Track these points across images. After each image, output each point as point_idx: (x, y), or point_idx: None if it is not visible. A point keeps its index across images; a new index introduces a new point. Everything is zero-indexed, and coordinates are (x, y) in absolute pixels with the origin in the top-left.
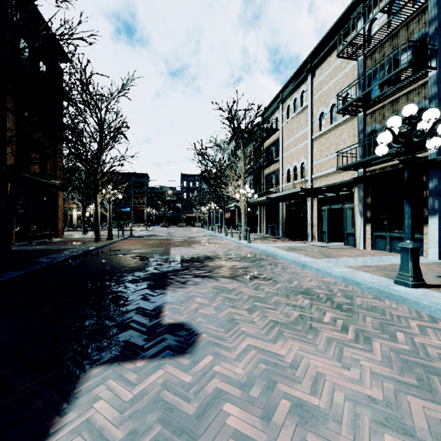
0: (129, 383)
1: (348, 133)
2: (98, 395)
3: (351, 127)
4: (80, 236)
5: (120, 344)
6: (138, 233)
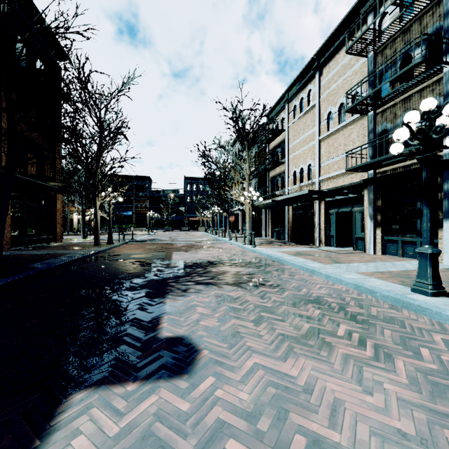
0: (117, 412)
1: (357, 133)
2: (78, 429)
3: (360, 127)
4: (80, 241)
5: (111, 363)
6: (139, 238)
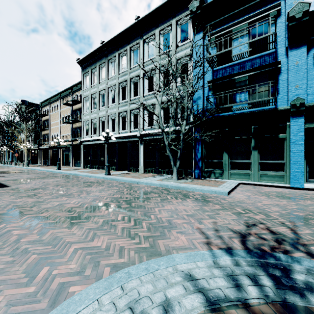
0: None
1: (69, 128)
2: None
3: (70, 127)
4: None
5: None
6: None
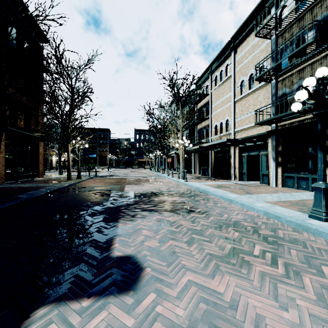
0: None
1: (263, 96)
2: None
3: (265, 92)
4: (57, 176)
5: (71, 280)
6: (101, 174)
